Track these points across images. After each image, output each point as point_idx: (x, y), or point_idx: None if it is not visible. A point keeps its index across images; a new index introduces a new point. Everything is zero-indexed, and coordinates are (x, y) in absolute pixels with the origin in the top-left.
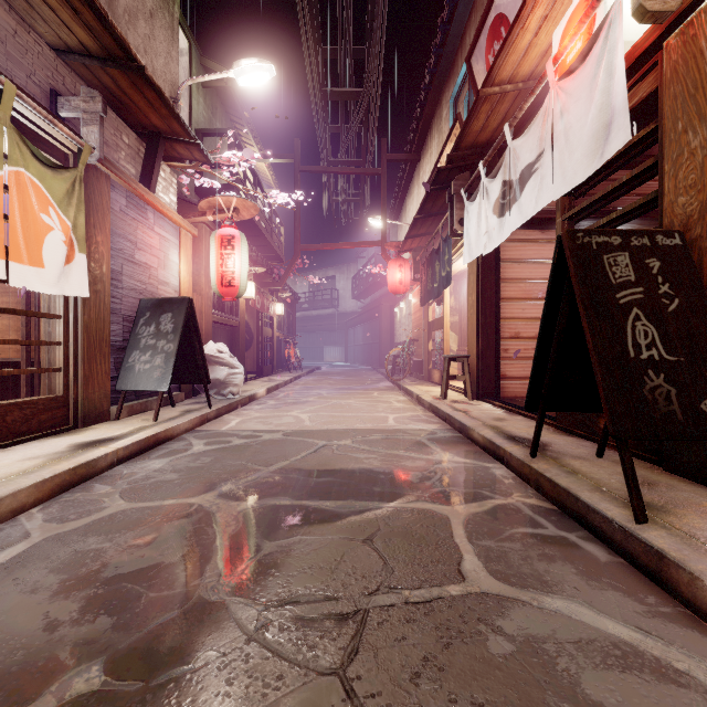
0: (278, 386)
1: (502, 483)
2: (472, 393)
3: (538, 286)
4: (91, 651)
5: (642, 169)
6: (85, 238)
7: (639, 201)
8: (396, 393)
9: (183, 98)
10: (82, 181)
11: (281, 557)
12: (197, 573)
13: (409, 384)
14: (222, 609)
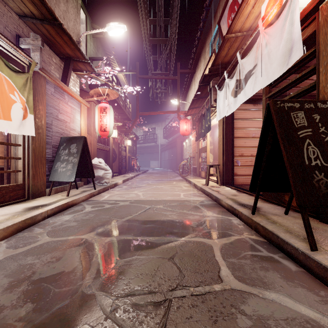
0: (128, 179)
1: (237, 227)
2: (220, 182)
3: (252, 131)
4: (19, 325)
5: (307, 71)
6: (33, 107)
7: (305, 87)
8: (184, 182)
9: (83, 42)
10: (31, 79)
11: (126, 268)
12: (81, 277)
13: (190, 178)
14: (93, 299)
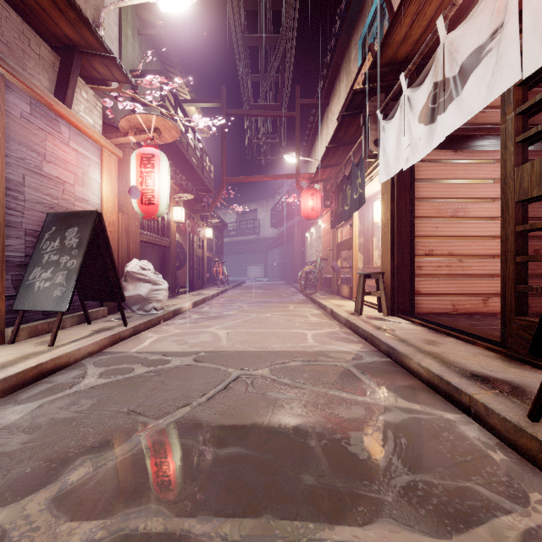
0: (205, 299)
1: (491, 461)
2: (387, 309)
3: (451, 205)
4: None
5: None
6: None
7: None
8: (309, 306)
9: (112, 32)
10: None
11: None
12: None
13: (321, 298)
14: None
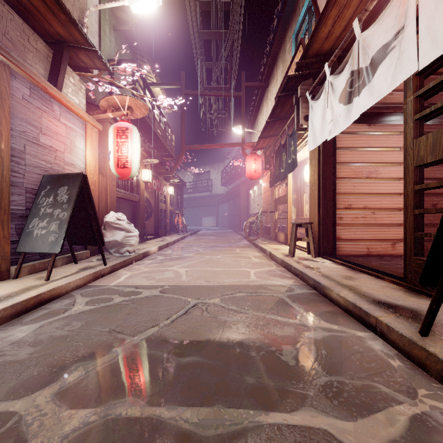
0: (168, 244)
1: (390, 367)
2: (314, 252)
3: (366, 168)
4: None
5: None
6: None
7: None
8: (252, 250)
9: (94, 29)
10: None
11: None
12: None
13: (262, 243)
14: None
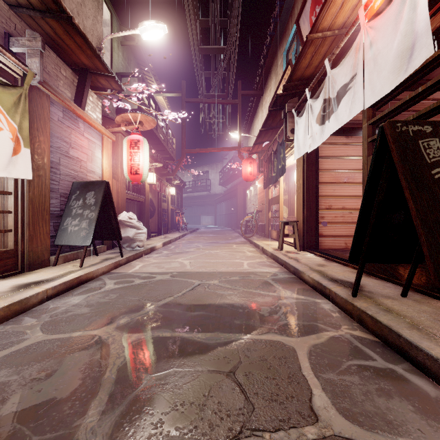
0: (171, 241)
1: (331, 316)
2: (299, 246)
3: (344, 174)
4: None
5: (436, 81)
6: (30, 137)
7: (433, 105)
8: (247, 246)
9: (107, 50)
10: (26, 97)
11: (157, 392)
12: (81, 411)
13: (256, 240)
14: None
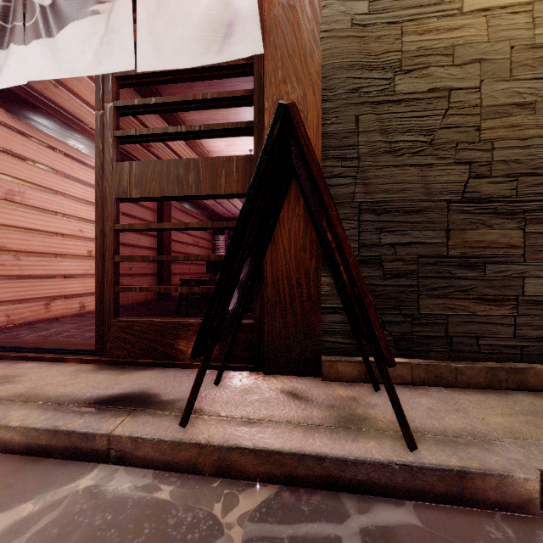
0: None
1: (167, 506)
2: None
3: (5, 183)
4: None
5: (231, 95)
6: None
7: (228, 124)
8: None
9: None
10: None
11: None
12: None
13: None
14: None
